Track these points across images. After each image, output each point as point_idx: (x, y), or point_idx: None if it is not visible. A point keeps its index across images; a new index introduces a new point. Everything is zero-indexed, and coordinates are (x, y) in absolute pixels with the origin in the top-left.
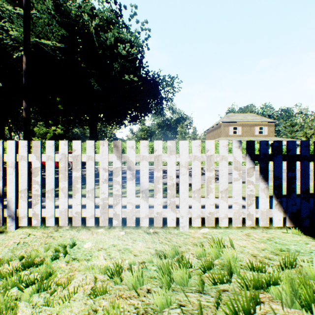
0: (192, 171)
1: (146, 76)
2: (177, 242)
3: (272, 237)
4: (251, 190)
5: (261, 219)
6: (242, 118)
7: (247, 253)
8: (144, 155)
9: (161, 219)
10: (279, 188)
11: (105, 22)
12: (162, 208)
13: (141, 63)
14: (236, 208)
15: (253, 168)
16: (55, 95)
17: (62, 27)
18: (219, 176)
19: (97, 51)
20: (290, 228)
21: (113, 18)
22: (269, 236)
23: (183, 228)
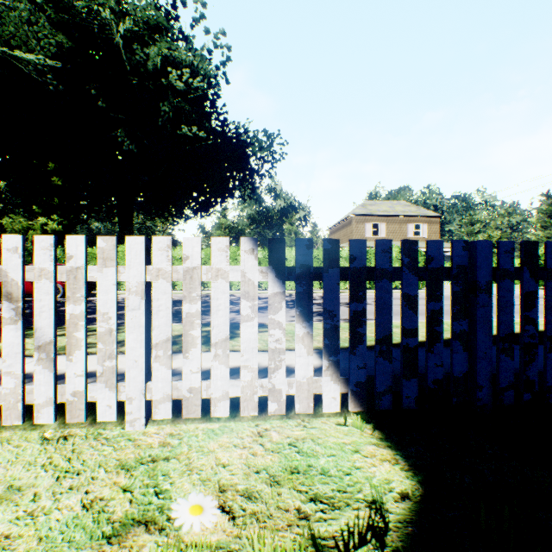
0: (154, 301)
1: (224, 130)
2: (87, 461)
3: (303, 439)
4: (277, 339)
5: (298, 398)
6: (387, 209)
7: (216, 482)
8: (44, 268)
9: (84, 406)
10: (334, 335)
11: (144, 28)
12: (85, 384)
13: (212, 107)
14: (246, 379)
15: (281, 295)
16: (46, 158)
17: (59, 29)
18: (212, 313)
19: (130, 80)
20: (358, 413)
21: (160, 21)
22: (300, 435)
23: (134, 423)
